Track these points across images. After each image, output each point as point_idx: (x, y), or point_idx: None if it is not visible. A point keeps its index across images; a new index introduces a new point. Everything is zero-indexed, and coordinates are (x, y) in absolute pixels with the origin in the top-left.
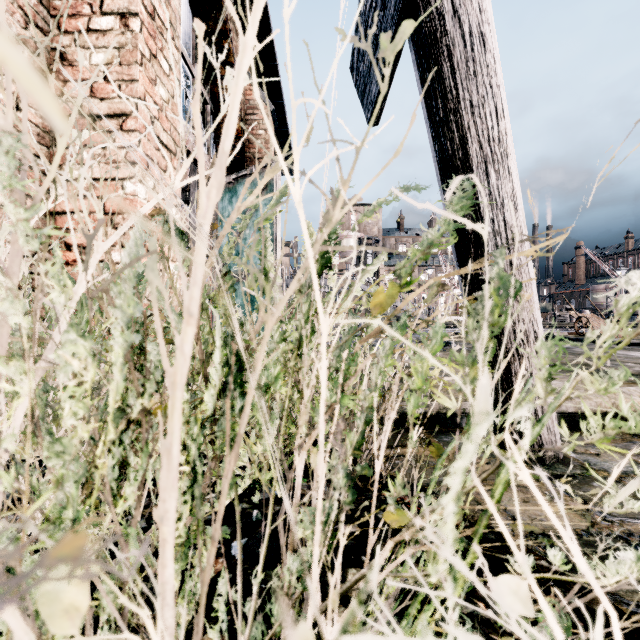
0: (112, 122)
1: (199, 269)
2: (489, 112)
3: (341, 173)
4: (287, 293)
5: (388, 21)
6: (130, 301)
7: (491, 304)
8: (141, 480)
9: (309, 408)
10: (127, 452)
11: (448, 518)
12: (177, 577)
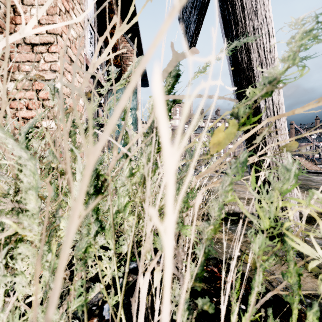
0: (42, 47)
1: None
2: (264, 33)
3: None
4: (114, 113)
5: None
6: None
7: None
8: None
9: (152, 237)
10: None
11: None
12: None
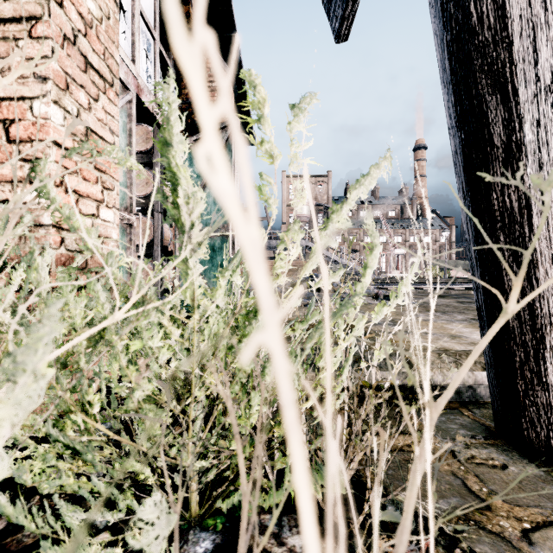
0: (18, 27)
1: None
2: None
3: None
4: None
5: None
6: None
7: None
8: None
9: None
10: None
11: None
12: None
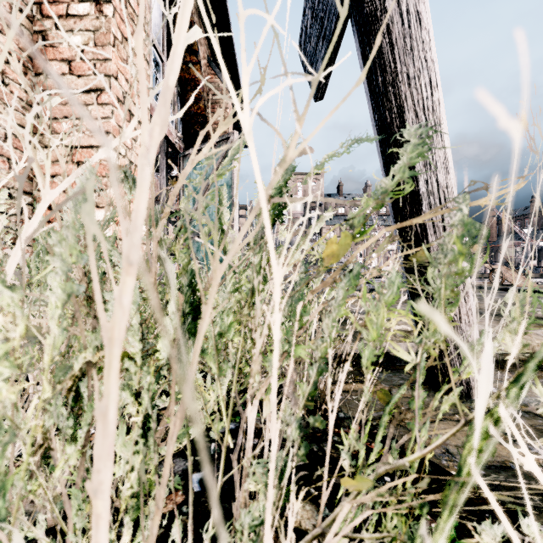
0: (88, 96)
1: (140, 213)
2: (424, 84)
3: (296, 108)
4: (237, 240)
5: (333, 3)
6: (73, 250)
7: (454, 252)
8: (86, 437)
9: (261, 358)
10: (83, 400)
11: (445, 532)
12: (128, 529)
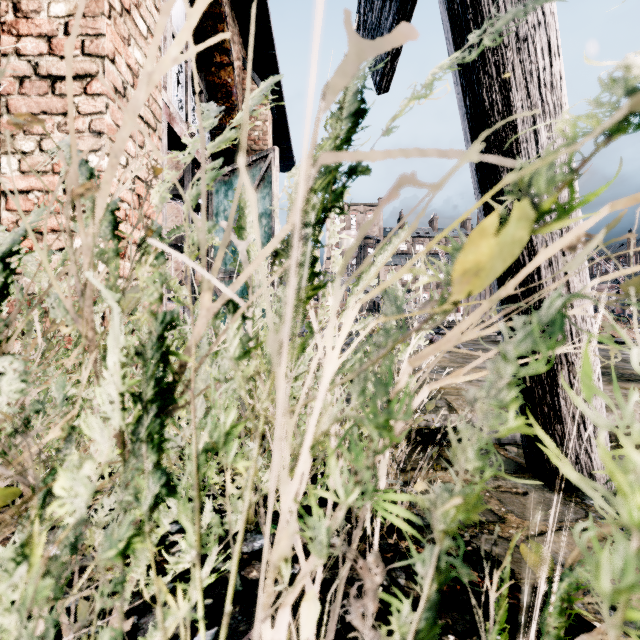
0: (74, 84)
1: None
2: (540, 47)
3: None
4: None
5: None
6: None
7: None
8: None
9: (295, 522)
10: None
11: None
12: None
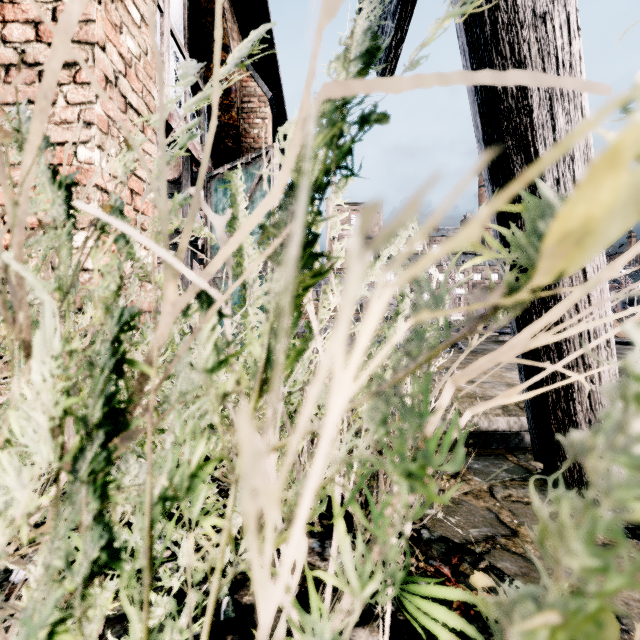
0: (63, 73)
1: None
2: (559, 25)
3: None
4: None
5: None
6: None
7: None
8: None
9: (283, 629)
10: None
11: None
12: None
